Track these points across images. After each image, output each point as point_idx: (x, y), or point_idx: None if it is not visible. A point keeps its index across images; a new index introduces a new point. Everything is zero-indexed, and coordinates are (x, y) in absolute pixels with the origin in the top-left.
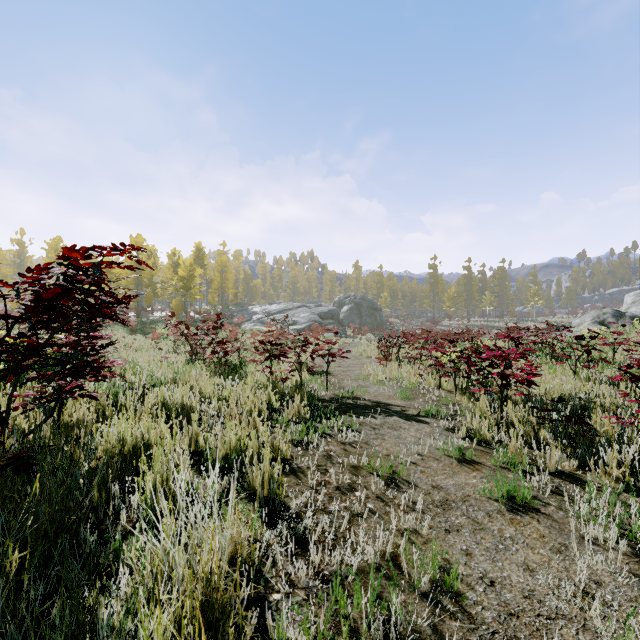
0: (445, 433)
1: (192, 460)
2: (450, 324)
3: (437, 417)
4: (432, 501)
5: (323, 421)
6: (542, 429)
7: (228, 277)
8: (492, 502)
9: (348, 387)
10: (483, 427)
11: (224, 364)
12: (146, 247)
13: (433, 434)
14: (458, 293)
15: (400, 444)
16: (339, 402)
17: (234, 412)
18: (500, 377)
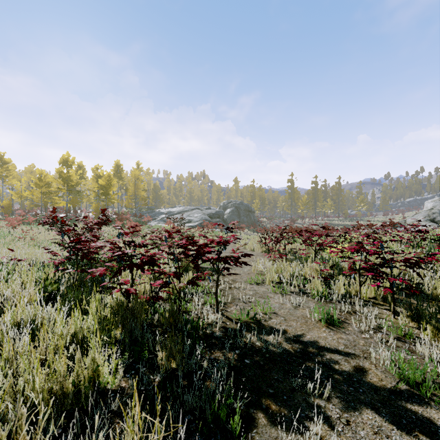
0: None
1: None
2: (304, 222)
3: (437, 396)
4: None
5: None
6: None
7: (140, 187)
8: None
9: (243, 298)
10: None
11: (80, 271)
12: (74, 162)
13: None
14: (309, 200)
15: None
16: (238, 345)
17: None
18: None
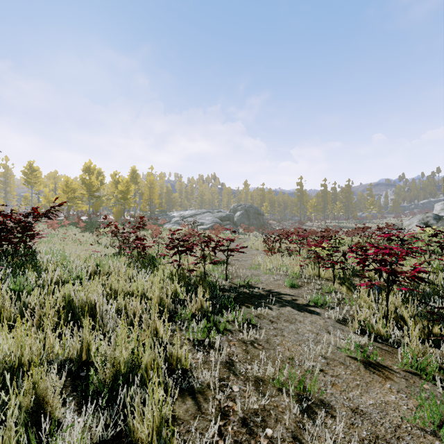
0: (338, 326)
1: (63, 392)
2: (312, 225)
3: (325, 307)
4: (361, 441)
5: (224, 315)
6: (435, 325)
7: (154, 191)
8: (431, 439)
9: (243, 276)
10: (373, 320)
11: (142, 257)
12: (95, 169)
13: (328, 327)
14: (317, 203)
15: (305, 349)
16: (237, 291)
17: (138, 309)
18: (390, 273)
